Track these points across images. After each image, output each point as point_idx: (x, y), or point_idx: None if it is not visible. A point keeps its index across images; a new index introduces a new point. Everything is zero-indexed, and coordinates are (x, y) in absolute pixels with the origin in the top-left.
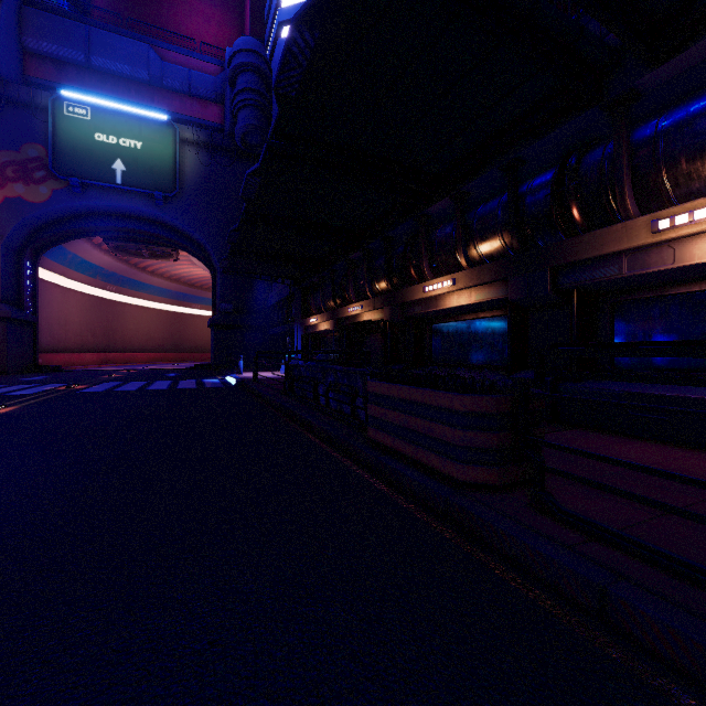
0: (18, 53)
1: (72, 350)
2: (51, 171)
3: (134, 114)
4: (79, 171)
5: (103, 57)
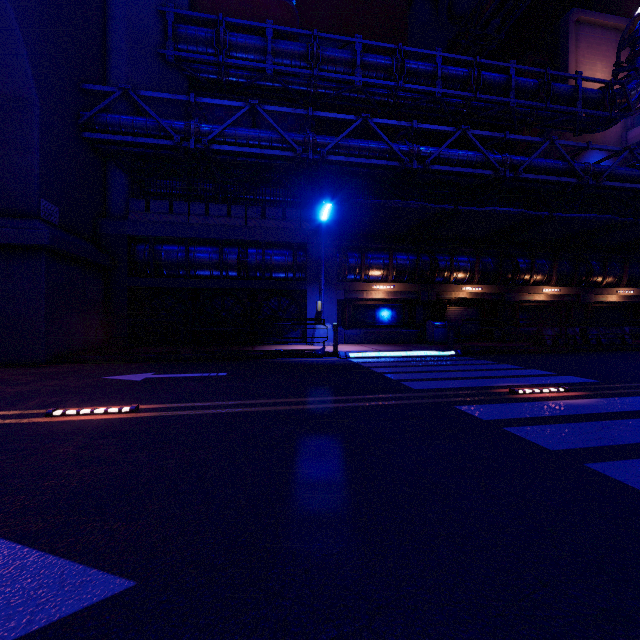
0: None
1: None
2: None
3: None
4: None
5: None
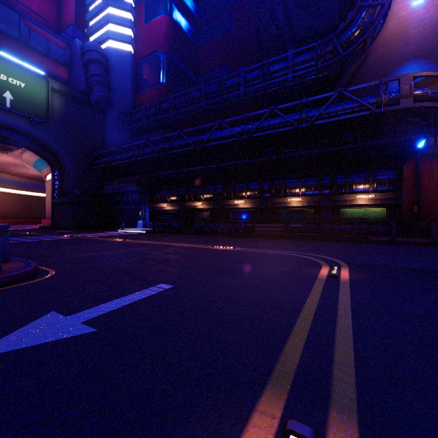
0: None
1: None
2: None
3: (19, 64)
4: None
5: None
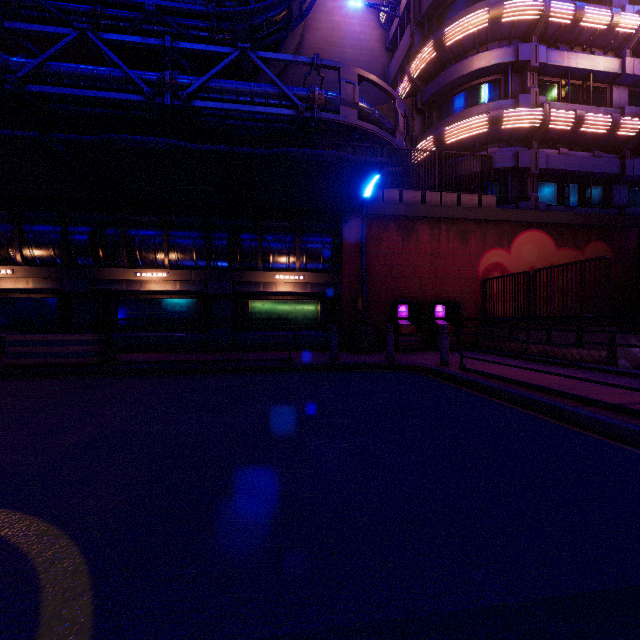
0: None
1: None
2: None
3: None
4: None
5: None
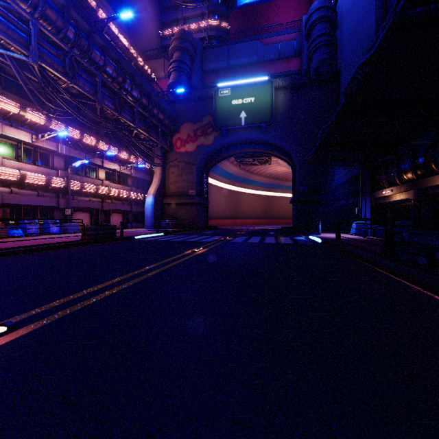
0: (201, 74)
1: (220, 218)
2: (214, 127)
3: (250, 83)
4: (225, 123)
5: (235, 59)
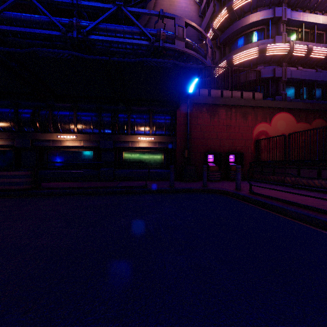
0: None
1: None
2: None
3: None
4: None
5: None
